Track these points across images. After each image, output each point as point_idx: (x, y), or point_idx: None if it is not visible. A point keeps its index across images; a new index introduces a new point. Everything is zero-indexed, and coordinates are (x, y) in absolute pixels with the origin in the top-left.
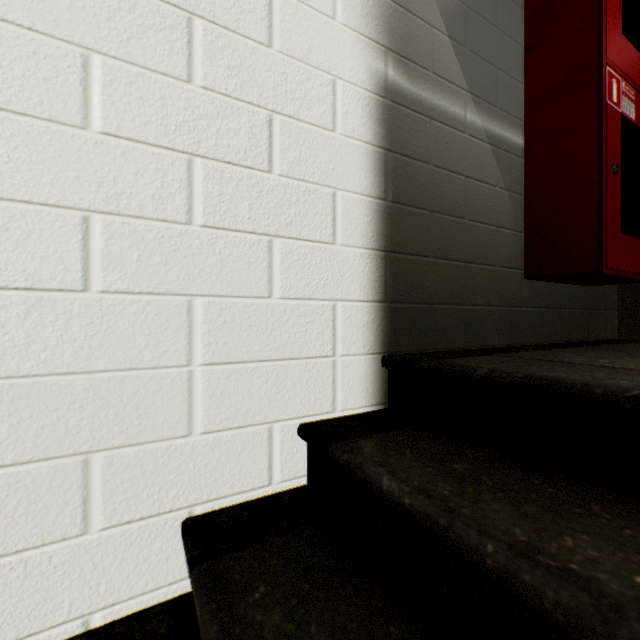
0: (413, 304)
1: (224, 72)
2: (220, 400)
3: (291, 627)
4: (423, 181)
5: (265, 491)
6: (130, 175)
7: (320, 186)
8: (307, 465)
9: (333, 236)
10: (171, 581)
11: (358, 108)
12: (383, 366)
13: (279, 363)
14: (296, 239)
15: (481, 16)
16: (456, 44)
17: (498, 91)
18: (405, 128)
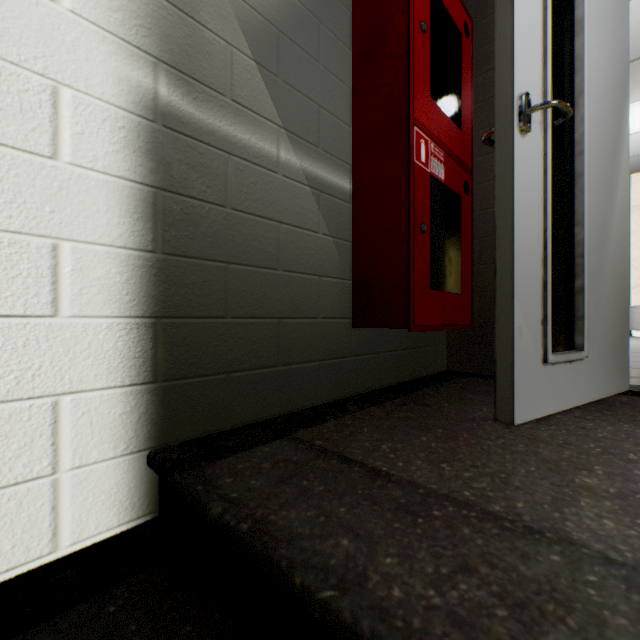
0: (202, 377)
1: None
2: None
3: None
4: (217, 227)
5: None
6: None
7: (25, 235)
8: None
9: (54, 305)
10: None
11: (105, 130)
12: (149, 466)
13: None
14: None
15: (300, 46)
16: (266, 71)
17: (321, 131)
18: (189, 162)
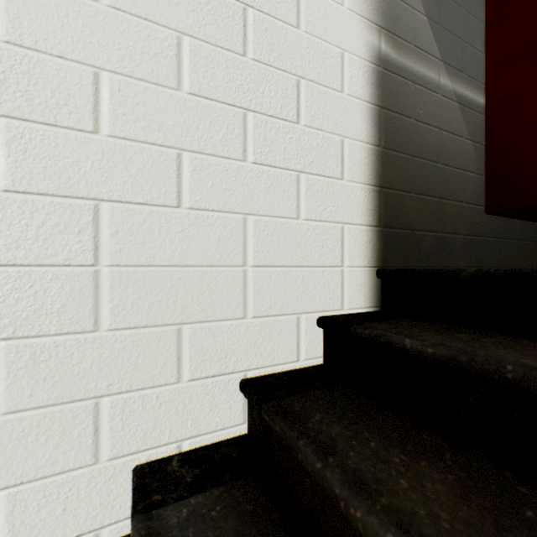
0: (399, 230)
1: (267, 48)
2: (264, 294)
3: (350, 433)
4: (407, 132)
5: (294, 365)
6: (206, 124)
7: (332, 135)
8: (323, 349)
9: (341, 173)
10: (232, 424)
11: (359, 74)
12: (378, 277)
13: (304, 269)
14: (316, 175)
15: None
16: (432, 22)
17: (464, 60)
18: (393, 90)
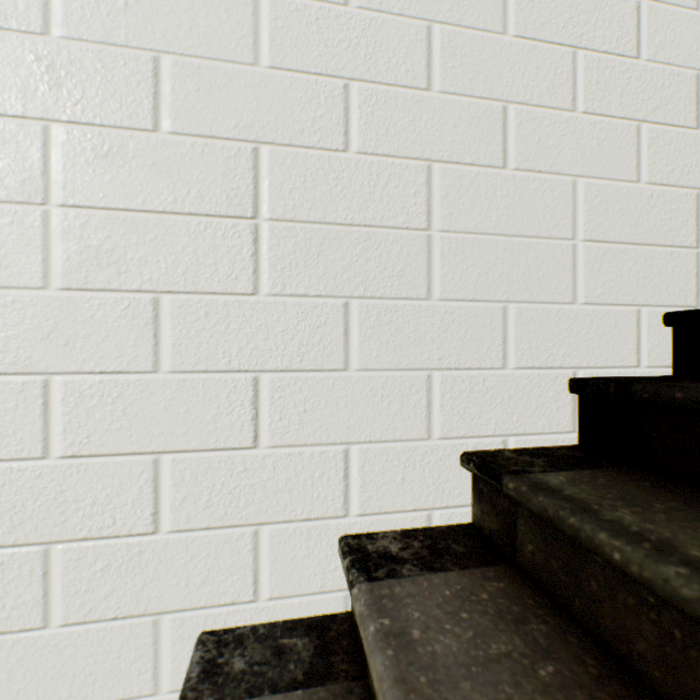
0: None
1: None
2: (596, 276)
3: None
4: None
5: (633, 372)
6: (532, 70)
7: (683, 69)
8: (671, 356)
9: (696, 121)
10: (560, 431)
11: None
12: None
13: (645, 248)
14: (660, 125)
15: None
16: None
17: None
18: None
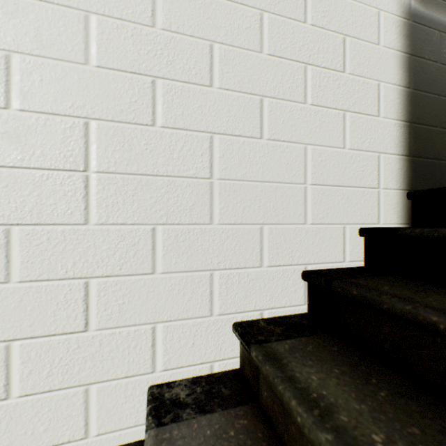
0: (426, 159)
1: (321, 15)
2: (319, 206)
3: (422, 295)
4: (433, 75)
5: (341, 265)
6: (279, 77)
7: (370, 80)
8: (363, 254)
9: (378, 112)
10: (296, 304)
11: (392, 28)
12: (408, 198)
13: (348, 189)
14: (357, 113)
15: None
16: None
17: None
18: (421, 39)
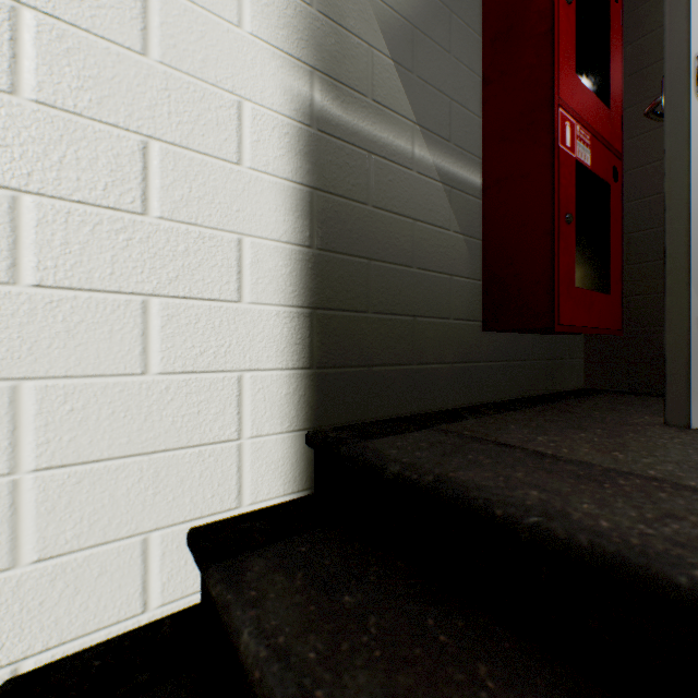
0: (348, 368)
1: (72, 82)
2: (65, 514)
3: None
4: (360, 224)
5: (137, 621)
6: None
7: (220, 231)
8: (200, 578)
9: (239, 292)
10: None
11: (274, 137)
12: (307, 445)
13: (159, 456)
14: (185, 298)
15: (432, 39)
16: (402, 69)
17: (452, 124)
18: (337, 162)
